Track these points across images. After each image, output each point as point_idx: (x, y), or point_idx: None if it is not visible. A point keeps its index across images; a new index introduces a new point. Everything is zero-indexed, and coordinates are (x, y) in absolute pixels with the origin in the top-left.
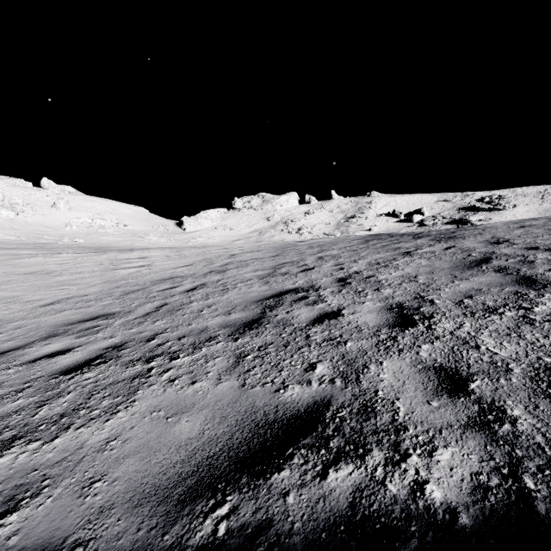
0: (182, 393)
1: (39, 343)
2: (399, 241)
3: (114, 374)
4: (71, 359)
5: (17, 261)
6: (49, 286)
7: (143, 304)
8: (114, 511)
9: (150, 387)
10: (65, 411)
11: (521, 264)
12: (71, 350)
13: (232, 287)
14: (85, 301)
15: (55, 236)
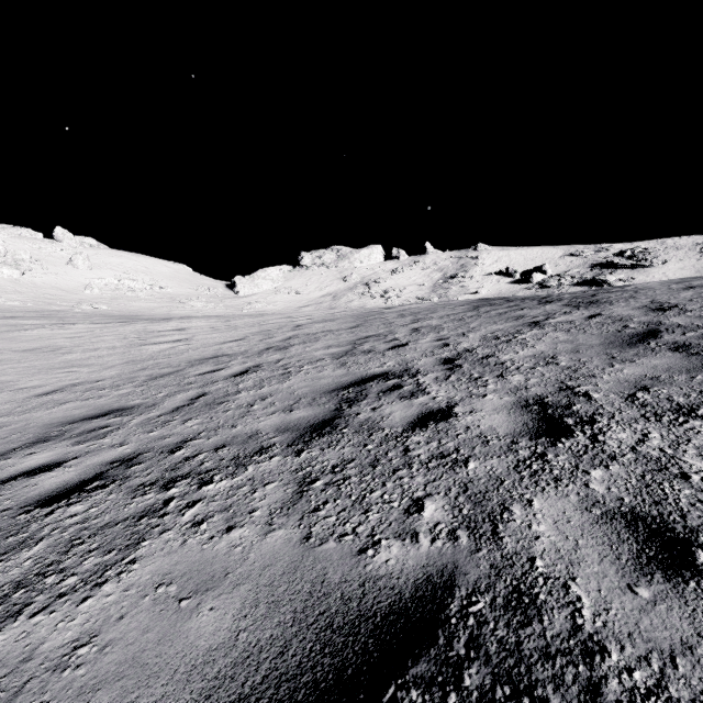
0: (209, 550)
1: (20, 451)
2: (521, 307)
3: (114, 507)
4: (58, 479)
5: (16, 334)
6: (52, 367)
7: (173, 394)
8: None
9: (162, 535)
10: (24, 576)
11: None
12: (61, 465)
13: (295, 371)
14: (97, 389)
15: (71, 301)
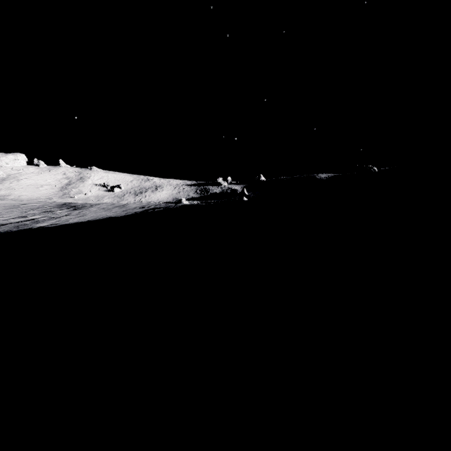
0: None
1: None
2: (62, 209)
3: None
4: None
5: None
6: None
7: None
8: None
9: None
10: None
11: (68, 217)
12: None
13: None
14: None
15: None
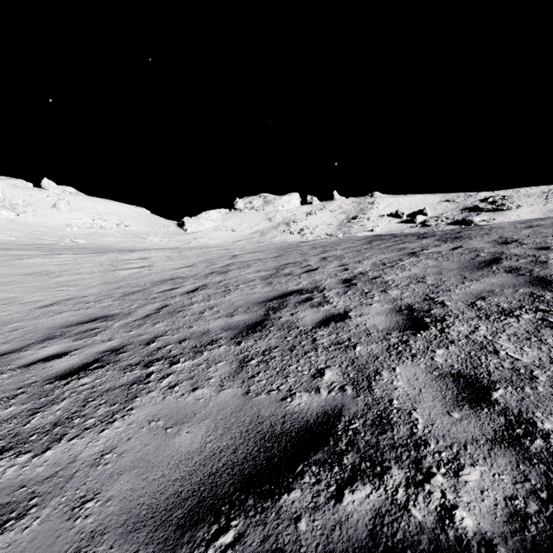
0: (182, 401)
1: (35, 345)
2: (404, 241)
3: (112, 379)
4: (68, 363)
5: (17, 262)
6: (48, 287)
7: (143, 305)
8: (107, 537)
9: (148, 394)
10: (58, 419)
11: (533, 265)
12: (67, 354)
13: (234, 289)
14: (84, 303)
15: (56, 237)
